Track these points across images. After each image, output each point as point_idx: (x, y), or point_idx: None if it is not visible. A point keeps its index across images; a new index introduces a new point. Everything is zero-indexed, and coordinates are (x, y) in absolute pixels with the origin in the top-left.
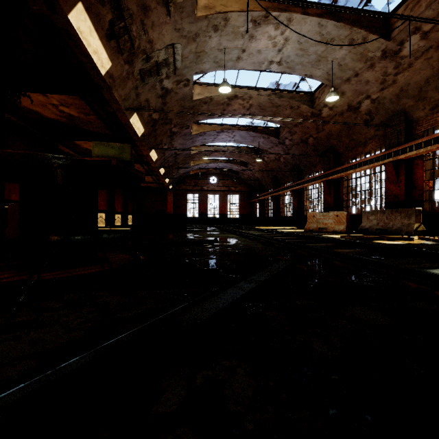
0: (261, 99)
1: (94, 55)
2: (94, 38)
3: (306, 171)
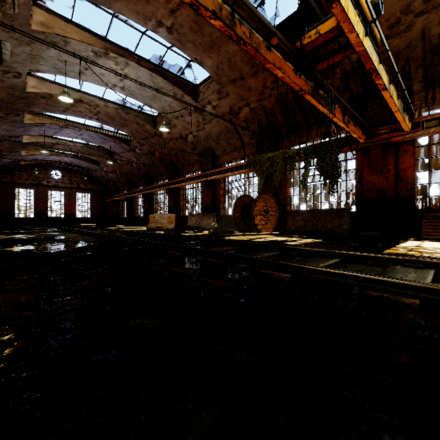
0: (109, 109)
1: None
2: None
3: (156, 178)
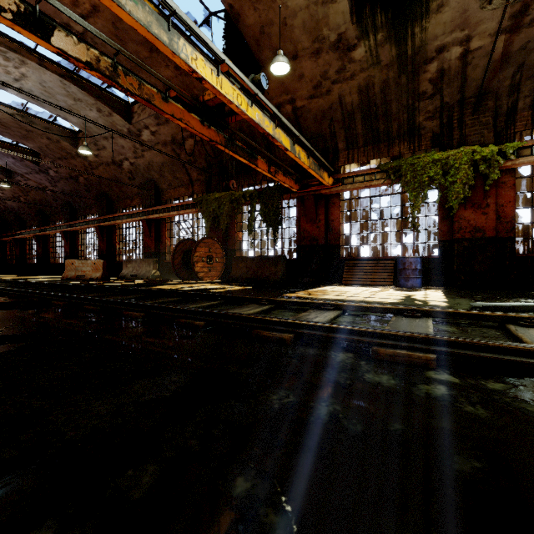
0: None
1: None
2: None
3: (82, 211)
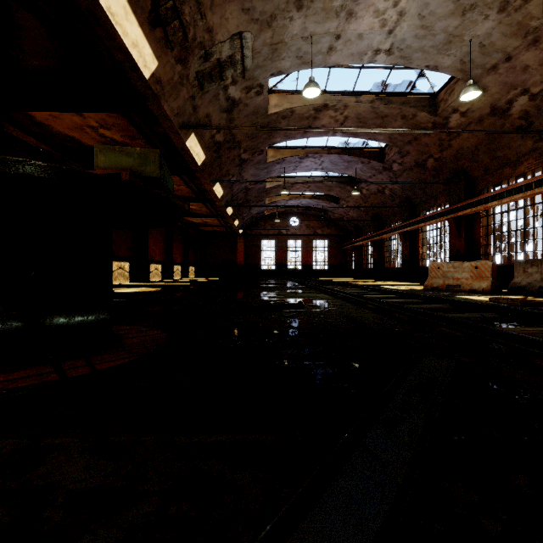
0: (361, 107)
1: (133, 50)
2: (131, 23)
3: (423, 205)
